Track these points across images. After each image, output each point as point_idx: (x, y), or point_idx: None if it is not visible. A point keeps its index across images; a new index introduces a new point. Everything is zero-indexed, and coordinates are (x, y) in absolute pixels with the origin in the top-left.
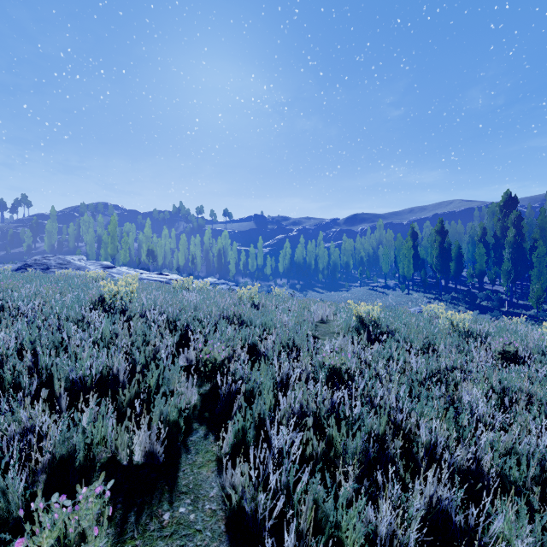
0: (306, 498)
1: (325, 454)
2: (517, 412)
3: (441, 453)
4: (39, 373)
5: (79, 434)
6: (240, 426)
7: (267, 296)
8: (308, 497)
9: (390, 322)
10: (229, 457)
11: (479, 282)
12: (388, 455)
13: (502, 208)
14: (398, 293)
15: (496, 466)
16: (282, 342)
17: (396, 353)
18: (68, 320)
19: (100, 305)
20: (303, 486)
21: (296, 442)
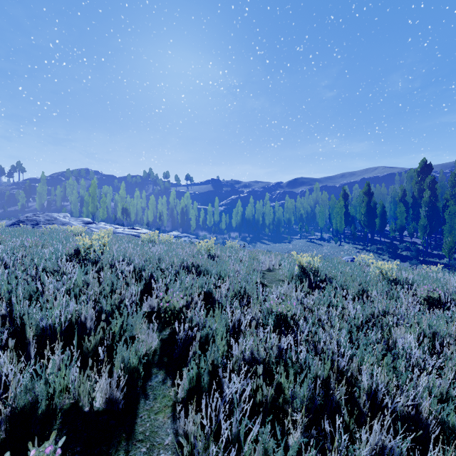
0: (257, 447)
1: (274, 399)
2: (447, 356)
3: (381, 398)
4: (14, 320)
5: (42, 384)
6: (195, 372)
7: (221, 247)
8: (259, 447)
9: (327, 271)
10: (184, 402)
11: (400, 235)
12: (332, 399)
13: (419, 173)
14: (332, 244)
15: (433, 411)
16: (234, 290)
17: (335, 300)
18: (45, 270)
19: (76, 257)
20: (254, 435)
21: (247, 390)
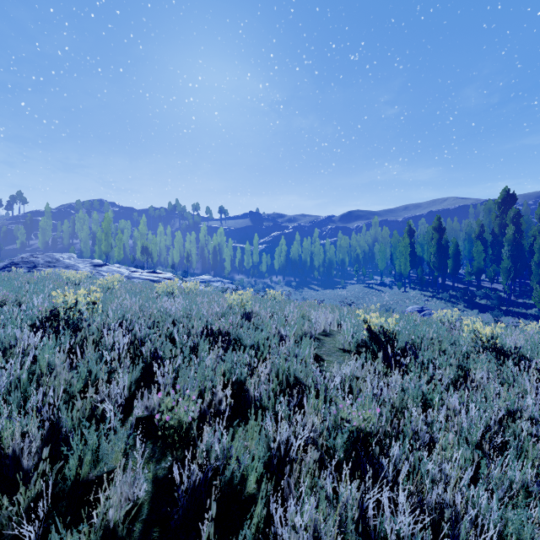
0: None
1: None
2: None
3: None
4: None
5: None
6: None
7: (261, 300)
8: None
9: (406, 336)
10: None
11: (477, 280)
12: None
13: (500, 205)
14: (395, 291)
15: None
16: (279, 378)
17: (437, 398)
18: None
19: (53, 320)
20: None
21: None
